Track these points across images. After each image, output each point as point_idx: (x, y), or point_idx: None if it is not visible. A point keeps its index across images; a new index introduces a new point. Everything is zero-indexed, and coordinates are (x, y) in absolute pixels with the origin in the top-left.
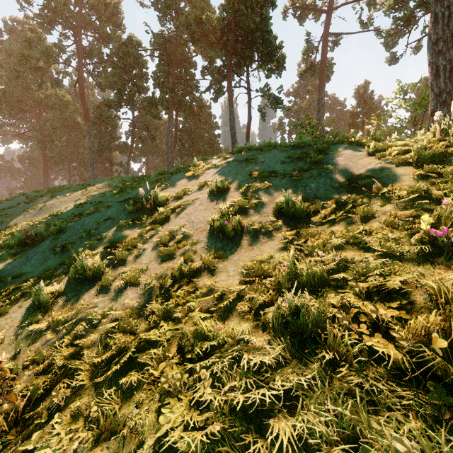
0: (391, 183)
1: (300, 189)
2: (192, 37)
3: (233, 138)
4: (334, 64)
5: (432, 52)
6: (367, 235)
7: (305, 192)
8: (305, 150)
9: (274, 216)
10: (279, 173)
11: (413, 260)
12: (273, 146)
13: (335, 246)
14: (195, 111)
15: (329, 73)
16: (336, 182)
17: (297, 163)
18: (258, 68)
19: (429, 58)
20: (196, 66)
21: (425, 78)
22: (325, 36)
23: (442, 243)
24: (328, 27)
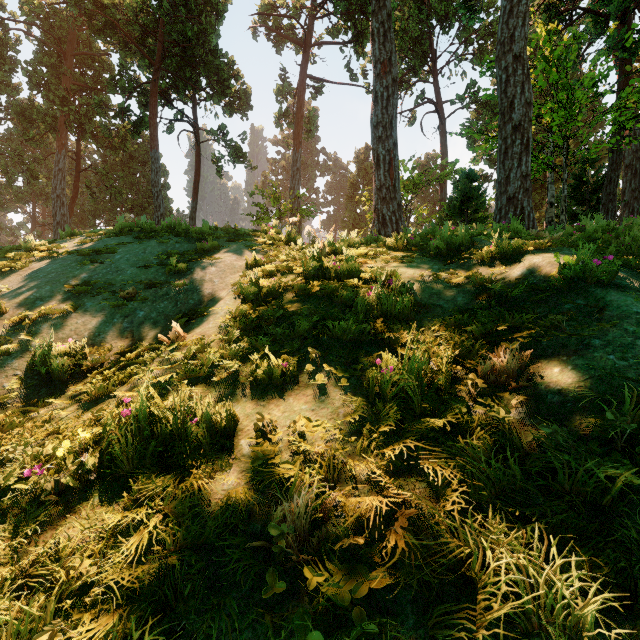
0: (201, 328)
1: (115, 321)
2: (88, 22)
3: (156, 199)
4: (317, 116)
5: (373, 137)
6: (53, 439)
7: (118, 327)
8: (196, 245)
9: (26, 375)
10: (115, 287)
11: (12, 510)
12: (165, 231)
13: (3, 459)
14: (116, 143)
15: (312, 127)
16: (178, 310)
17: (160, 269)
18: (208, 99)
19: (372, 143)
20: (114, 70)
21: (427, 154)
22: (302, 78)
23: (51, 482)
24: (305, 66)
